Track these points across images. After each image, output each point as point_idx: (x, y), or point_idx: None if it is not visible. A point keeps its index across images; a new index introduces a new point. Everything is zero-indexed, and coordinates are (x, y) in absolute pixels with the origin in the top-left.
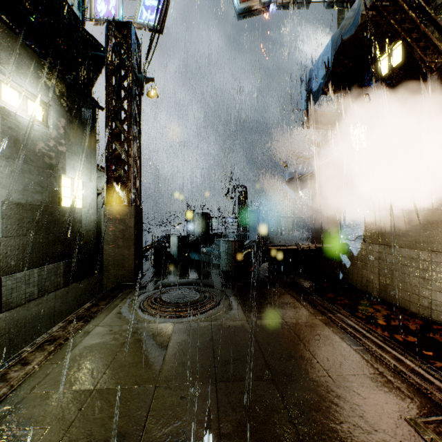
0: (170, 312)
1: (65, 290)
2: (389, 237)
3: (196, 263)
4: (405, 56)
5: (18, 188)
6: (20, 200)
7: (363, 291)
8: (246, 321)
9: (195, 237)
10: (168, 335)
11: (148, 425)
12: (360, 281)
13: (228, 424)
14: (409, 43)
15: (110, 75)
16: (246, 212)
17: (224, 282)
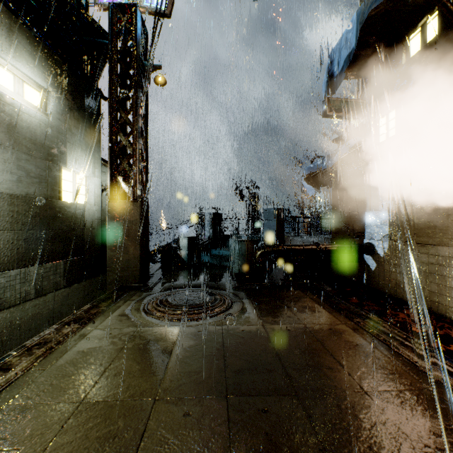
0: (176, 315)
1: (66, 291)
2: (423, 234)
3: (207, 265)
4: (443, 28)
5: (12, 178)
6: (14, 191)
7: (391, 296)
8: (261, 326)
9: (206, 239)
10: (173, 340)
11: (141, 450)
12: (387, 284)
13: (242, 451)
14: (450, 9)
15: (115, 62)
16: (259, 214)
17: (236, 285)
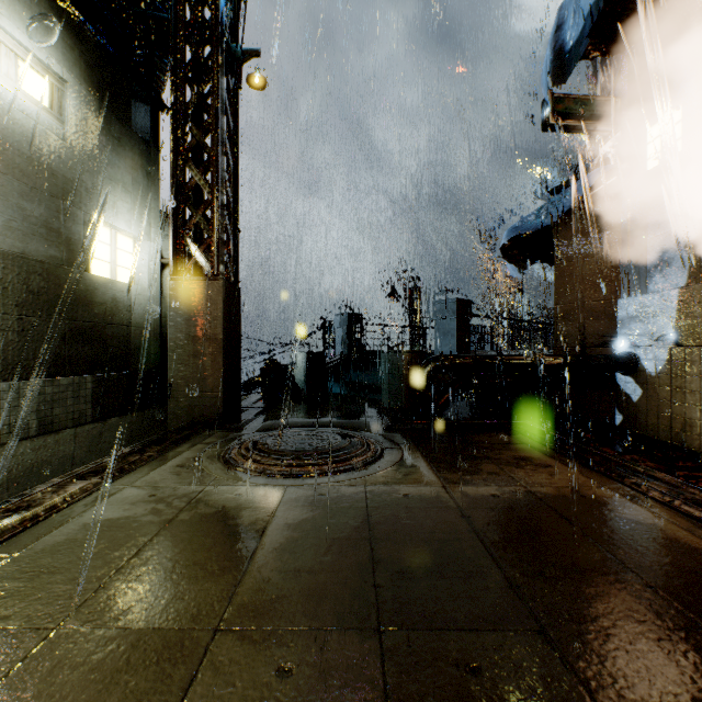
0: (280, 467)
1: (97, 428)
2: None
3: (338, 397)
4: None
5: None
6: None
7: (675, 446)
8: (441, 488)
9: (337, 356)
10: (270, 510)
11: None
12: (666, 426)
13: None
14: None
15: (181, 42)
16: (423, 323)
17: (389, 423)
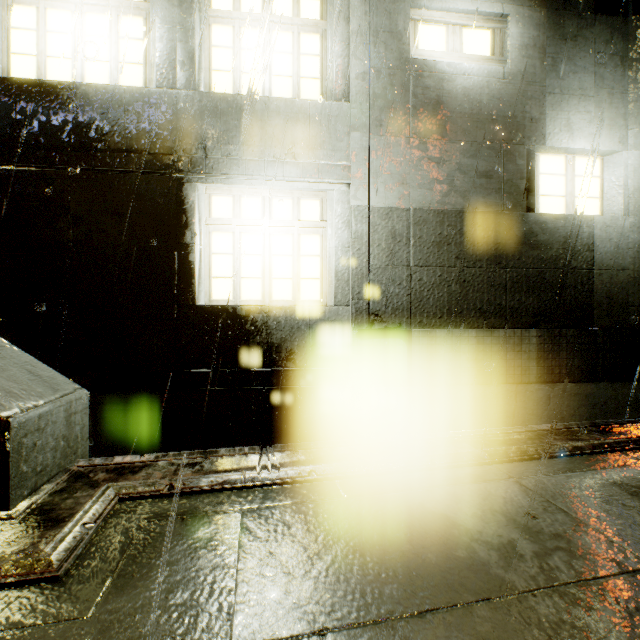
0: None
1: (542, 390)
2: None
3: None
4: None
5: (439, 186)
6: (443, 206)
7: None
8: None
9: None
10: None
11: None
12: None
13: None
14: None
15: None
16: None
17: None
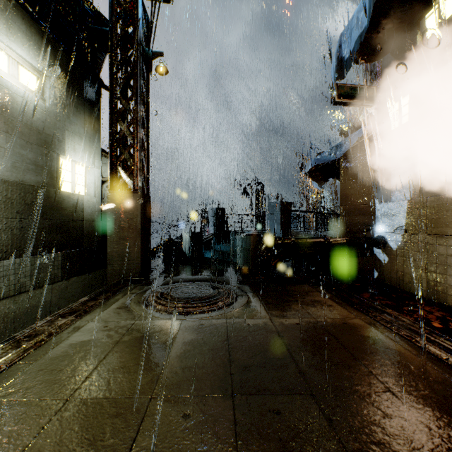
0: (177, 308)
1: (64, 284)
2: (441, 224)
3: (210, 261)
4: None
5: (6, 164)
6: (8, 177)
7: (405, 291)
8: (269, 319)
9: (209, 234)
10: (173, 334)
11: None
12: (400, 279)
13: None
14: None
15: (115, 48)
16: (263, 211)
17: (241, 279)
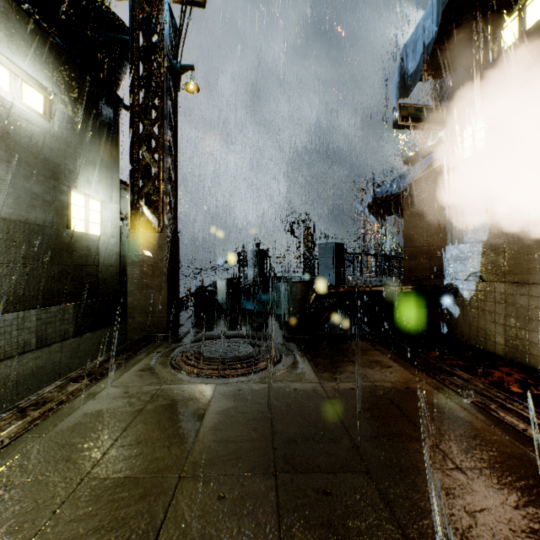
0: (211, 370)
1: (76, 341)
2: (522, 271)
3: (249, 313)
4: None
5: (7, 199)
6: (10, 215)
7: (480, 349)
8: (318, 384)
9: (249, 281)
10: (206, 401)
11: None
12: (474, 335)
13: None
14: None
15: (136, 60)
16: (313, 253)
17: (286, 335)
